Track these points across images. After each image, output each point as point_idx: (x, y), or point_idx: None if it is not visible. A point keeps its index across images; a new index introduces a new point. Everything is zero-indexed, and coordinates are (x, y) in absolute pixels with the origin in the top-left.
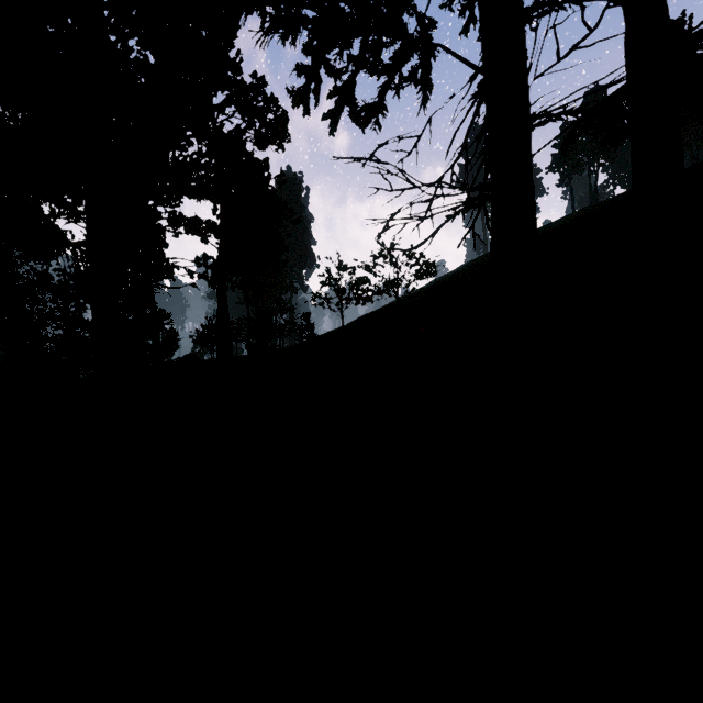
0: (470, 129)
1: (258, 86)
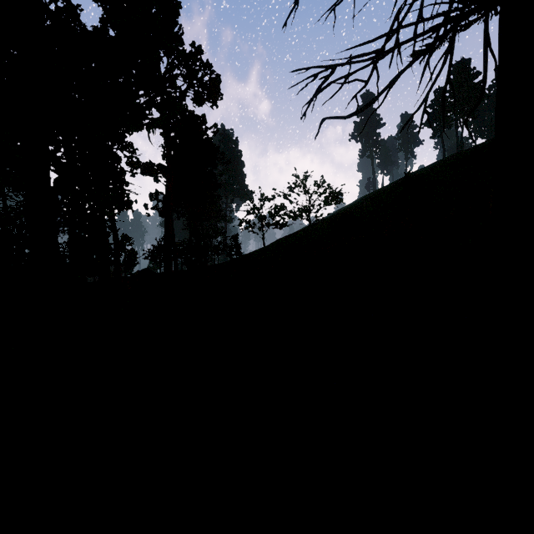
0: None
1: (196, 53)
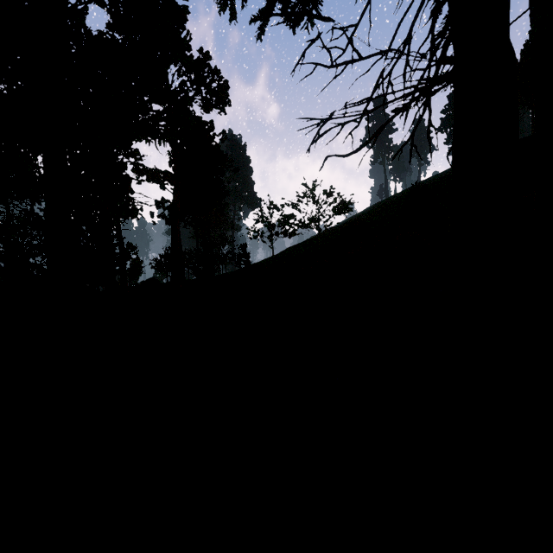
0: (416, 17)
1: (204, 59)
